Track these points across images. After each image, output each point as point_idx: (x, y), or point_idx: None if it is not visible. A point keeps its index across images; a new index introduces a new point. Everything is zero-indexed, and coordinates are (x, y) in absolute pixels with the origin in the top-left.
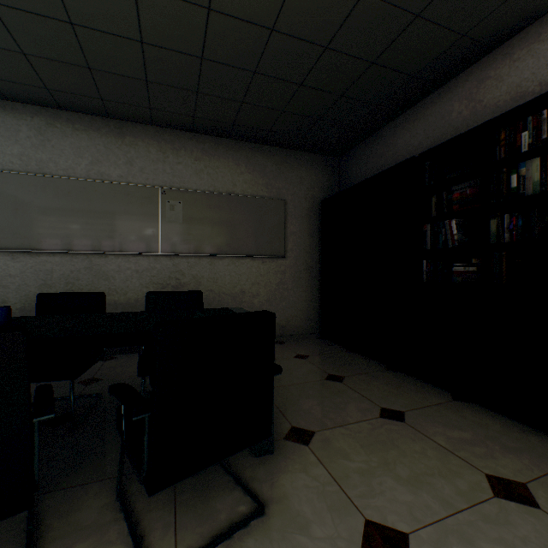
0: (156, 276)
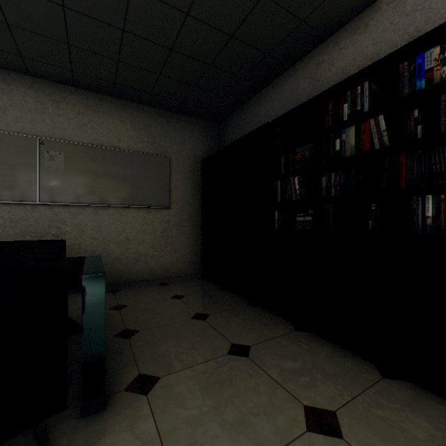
0: (33, 225)
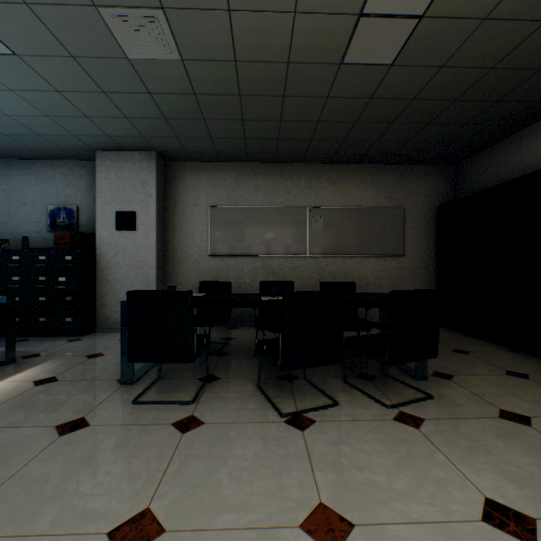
0: (304, 272)
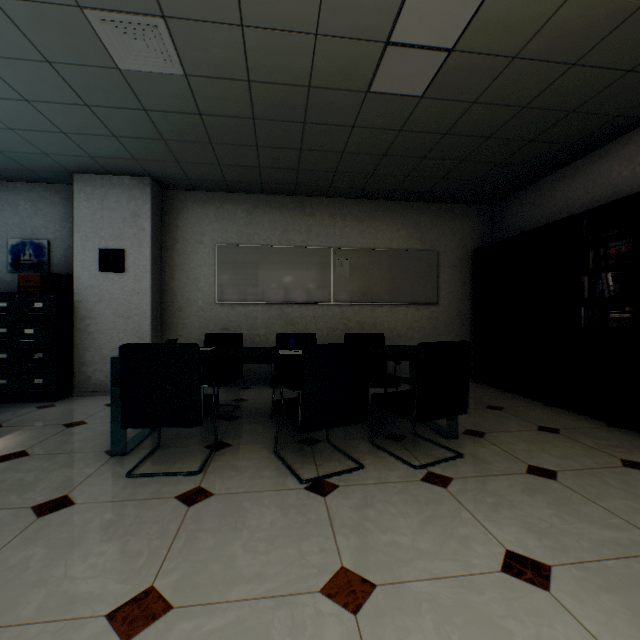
0: (328, 322)
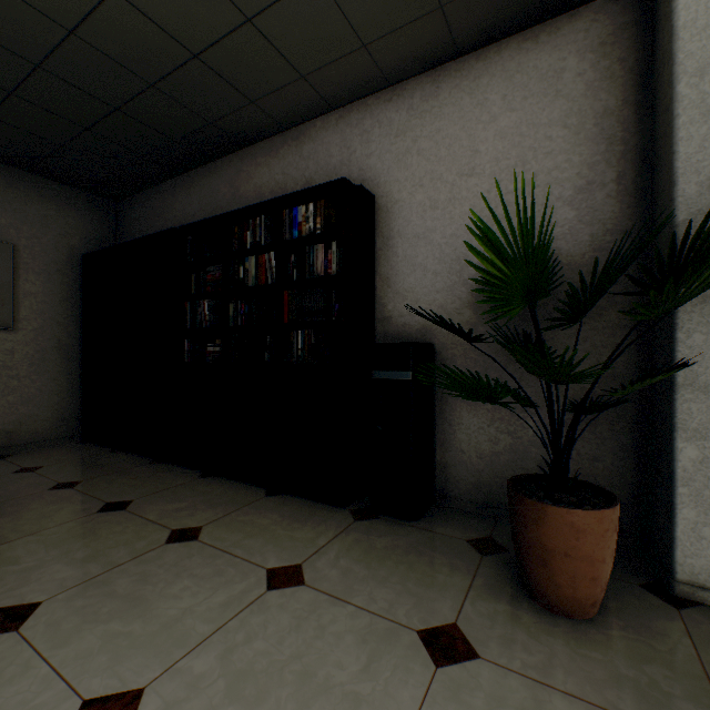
0: None
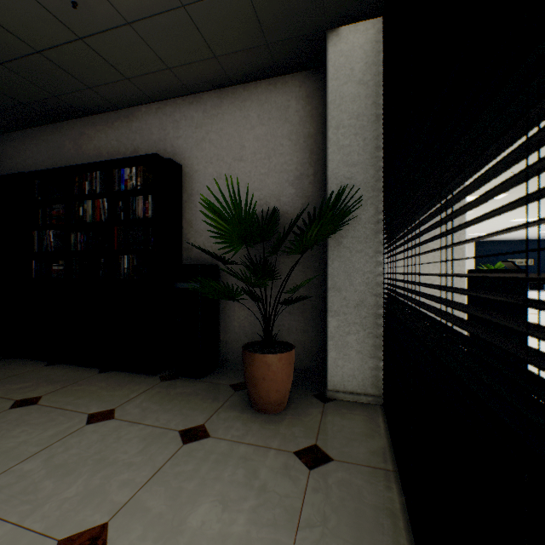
0: None
